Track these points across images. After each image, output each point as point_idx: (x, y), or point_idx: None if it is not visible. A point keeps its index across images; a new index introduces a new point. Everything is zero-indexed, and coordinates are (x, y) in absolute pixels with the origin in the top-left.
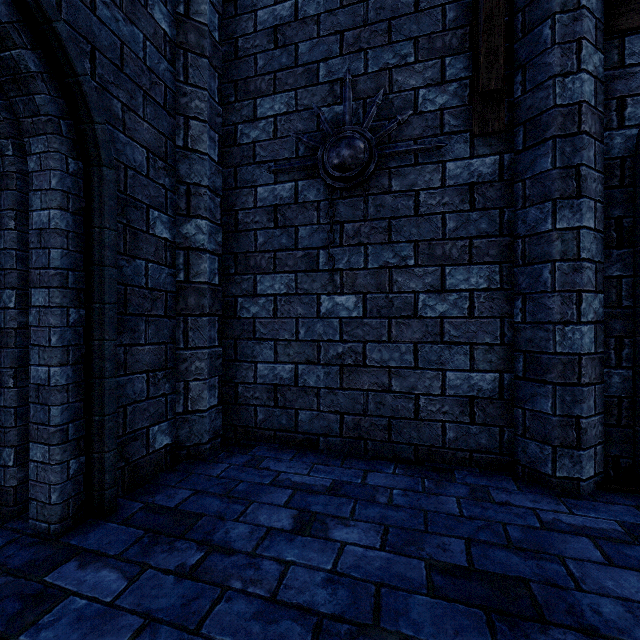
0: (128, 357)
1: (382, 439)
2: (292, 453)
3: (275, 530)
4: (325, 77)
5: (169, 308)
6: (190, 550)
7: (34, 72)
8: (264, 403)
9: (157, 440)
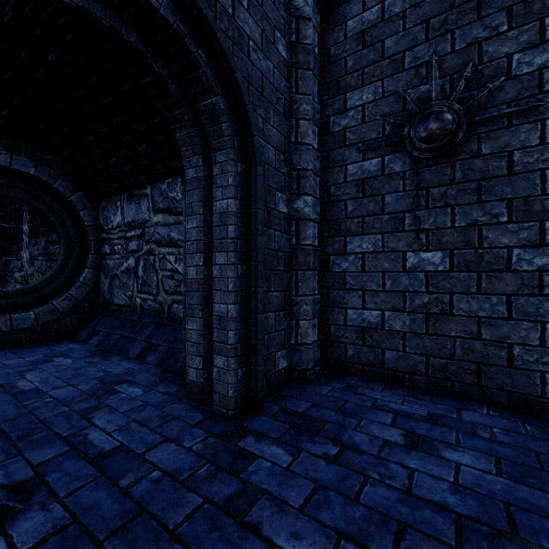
0: (265, 300)
1: (470, 382)
2: (381, 385)
3: (390, 442)
4: (410, 63)
5: (286, 264)
6: (327, 444)
7: (223, 109)
8: (353, 342)
9: (280, 362)
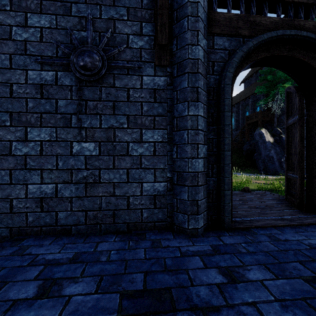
0: None
1: (110, 222)
2: (52, 239)
3: (20, 301)
4: (76, 13)
5: None
6: None
7: None
8: (33, 210)
9: None
